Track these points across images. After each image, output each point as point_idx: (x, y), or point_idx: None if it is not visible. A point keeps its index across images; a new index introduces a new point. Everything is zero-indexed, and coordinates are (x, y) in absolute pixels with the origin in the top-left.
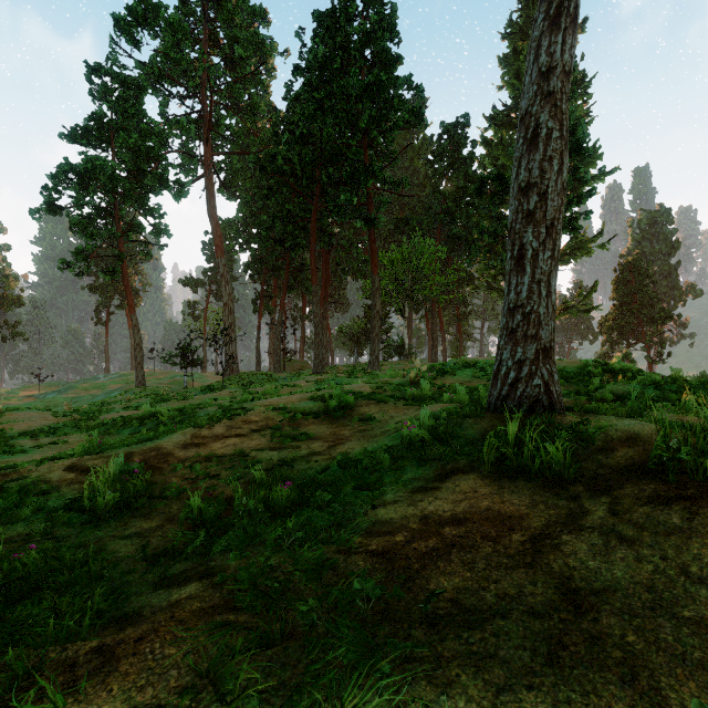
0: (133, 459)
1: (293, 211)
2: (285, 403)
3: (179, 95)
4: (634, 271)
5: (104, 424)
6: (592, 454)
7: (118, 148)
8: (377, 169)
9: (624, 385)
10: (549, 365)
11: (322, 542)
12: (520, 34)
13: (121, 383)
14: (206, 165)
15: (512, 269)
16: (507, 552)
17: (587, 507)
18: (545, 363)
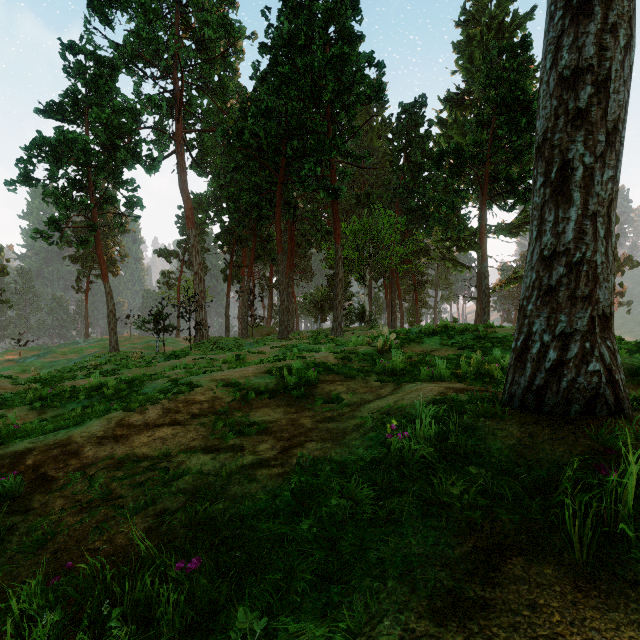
0: (25, 461)
1: (259, 184)
2: (239, 377)
3: (153, 76)
4: None
5: (51, 395)
6: None
7: (92, 123)
8: (340, 141)
9: (630, 358)
10: (610, 341)
11: None
12: (473, 22)
13: (98, 347)
14: (177, 141)
15: (547, 199)
16: None
17: None
18: (605, 338)
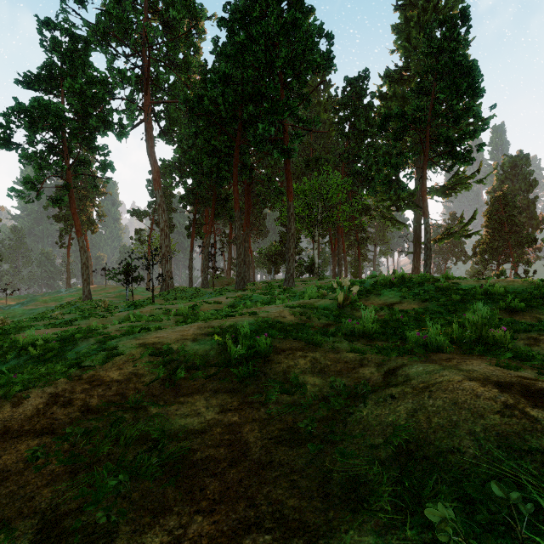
0: None
1: (218, 147)
2: (175, 340)
3: (124, 54)
4: (504, 203)
5: None
6: None
7: (66, 92)
8: (293, 105)
9: None
10: None
11: None
12: (410, 6)
13: (76, 296)
14: (145, 111)
15: None
16: None
17: None
18: None
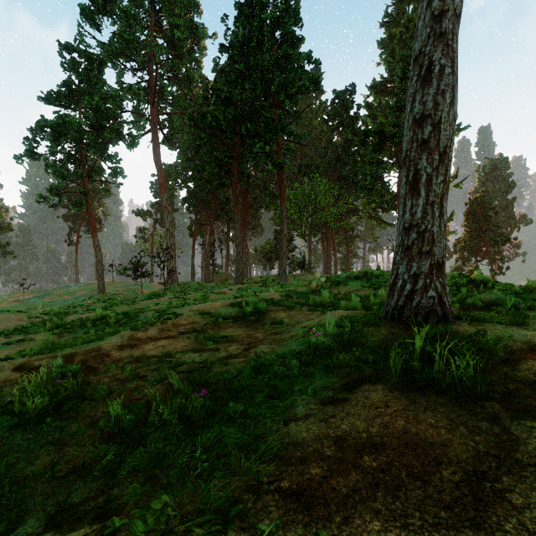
0: (74, 359)
1: (220, 157)
2: (210, 308)
3: (132, 68)
4: (481, 205)
5: (65, 324)
6: (496, 365)
7: (84, 108)
8: (285, 124)
9: (490, 294)
10: (441, 278)
11: (230, 472)
12: (394, 23)
13: (87, 290)
14: (152, 122)
15: (407, 192)
16: (442, 499)
17: (515, 432)
18: (438, 276)
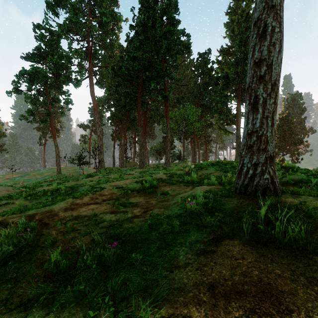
0: (35, 218)
1: (130, 93)
2: (123, 184)
3: (77, 39)
4: (286, 121)
5: (34, 194)
6: (317, 227)
7: (48, 63)
8: (169, 72)
9: (297, 175)
10: (273, 166)
11: (131, 315)
12: (234, 13)
13: (50, 172)
14: (89, 71)
15: (250, 110)
16: None
17: None
18: (271, 165)
